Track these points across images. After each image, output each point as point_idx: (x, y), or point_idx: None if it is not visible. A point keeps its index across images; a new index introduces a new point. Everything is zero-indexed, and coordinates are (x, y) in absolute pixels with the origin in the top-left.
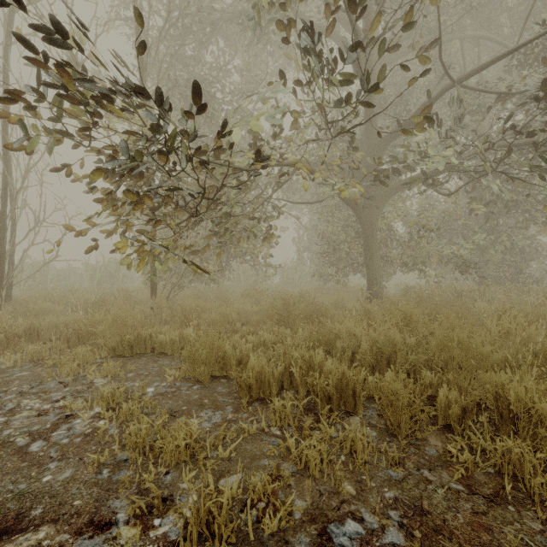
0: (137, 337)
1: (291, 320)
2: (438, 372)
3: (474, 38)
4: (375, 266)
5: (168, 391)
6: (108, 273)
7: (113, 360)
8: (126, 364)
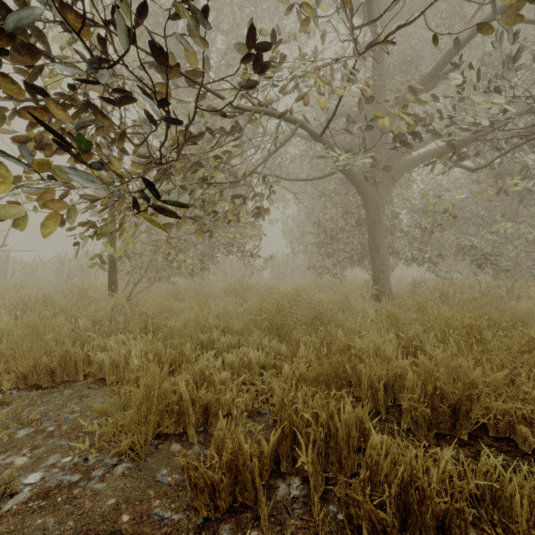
0: (64, 356)
1: (287, 328)
2: None
3: None
4: (382, 257)
5: (63, 484)
6: (80, 267)
7: (18, 396)
8: (32, 405)
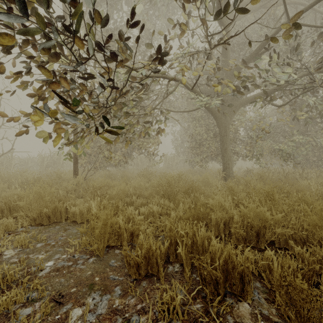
0: (54, 209)
1: (173, 195)
2: (302, 243)
3: (294, 4)
4: (228, 155)
5: (65, 266)
6: (53, 161)
7: (32, 229)
8: (41, 233)
